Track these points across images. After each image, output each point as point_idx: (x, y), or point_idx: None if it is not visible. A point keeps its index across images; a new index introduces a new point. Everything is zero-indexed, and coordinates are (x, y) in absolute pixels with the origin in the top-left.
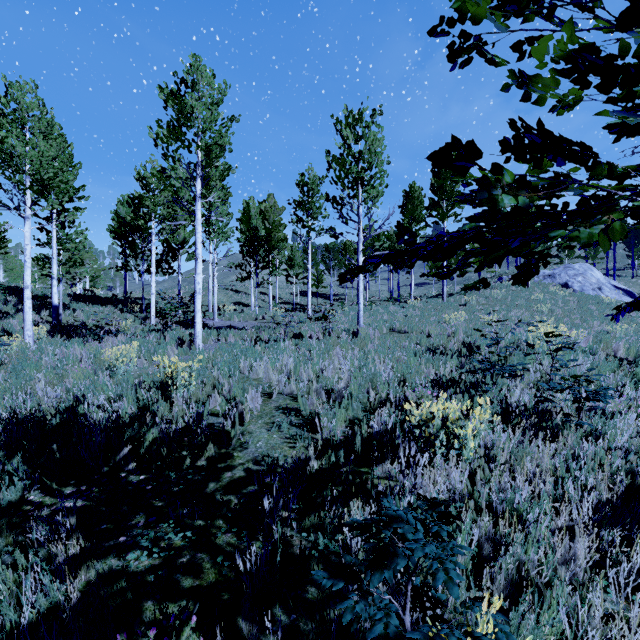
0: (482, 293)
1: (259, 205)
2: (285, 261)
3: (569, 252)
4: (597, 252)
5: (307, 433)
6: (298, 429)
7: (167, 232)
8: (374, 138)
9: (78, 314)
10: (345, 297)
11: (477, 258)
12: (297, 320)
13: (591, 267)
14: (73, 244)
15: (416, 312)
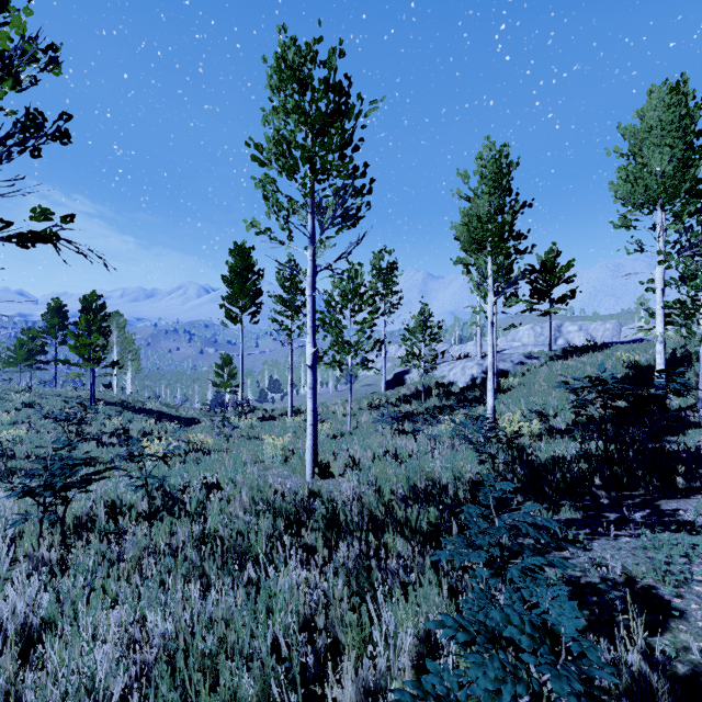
0: None
1: None
2: None
3: None
4: None
5: None
6: None
7: None
8: None
9: None
10: None
11: None
12: None
13: None
14: None
15: None
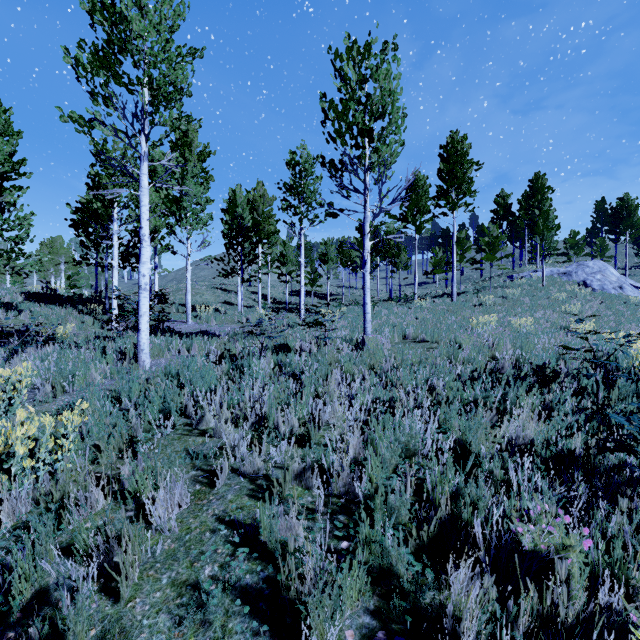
0: (493, 292)
1: (247, 194)
2: (277, 257)
3: (578, 249)
4: (605, 250)
5: (269, 639)
6: (249, 617)
7: (133, 219)
8: (387, 75)
9: (25, 316)
10: (342, 297)
11: (488, 254)
12: (286, 324)
13: (606, 265)
14: (48, 239)
15: (426, 314)
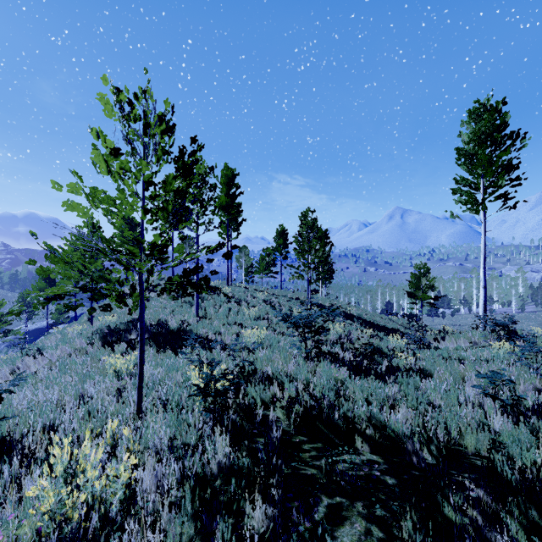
0: None
1: None
2: None
3: None
4: None
5: None
6: None
7: None
8: None
9: None
10: None
11: None
12: None
13: None
14: None
15: None
